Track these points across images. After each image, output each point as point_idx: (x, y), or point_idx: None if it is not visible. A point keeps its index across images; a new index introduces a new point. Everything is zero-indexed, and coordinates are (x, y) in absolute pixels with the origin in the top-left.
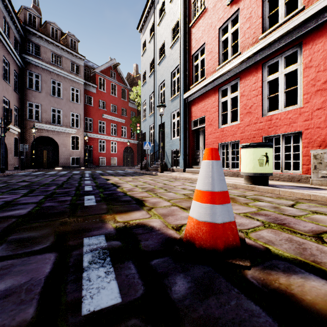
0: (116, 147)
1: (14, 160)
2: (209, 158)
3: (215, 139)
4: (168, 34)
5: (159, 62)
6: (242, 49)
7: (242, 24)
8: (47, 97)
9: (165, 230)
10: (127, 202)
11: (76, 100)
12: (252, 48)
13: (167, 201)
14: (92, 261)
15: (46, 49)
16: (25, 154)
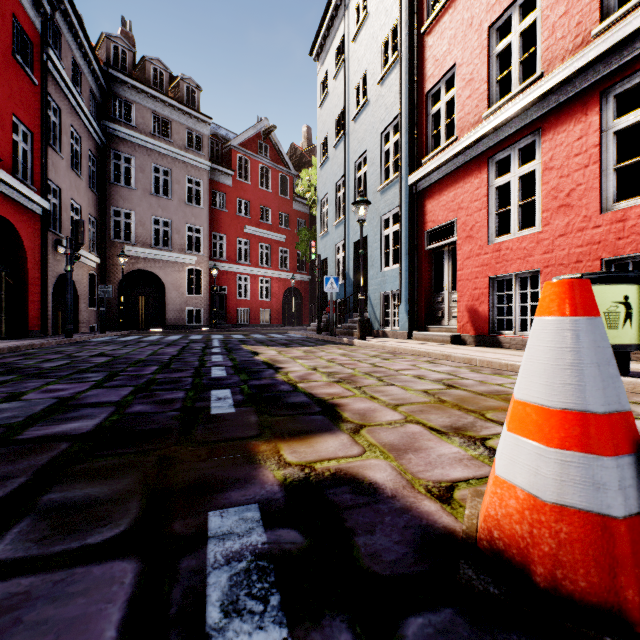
0: (269, 290)
1: (89, 314)
2: (565, 311)
3: (481, 268)
4: (375, 55)
5: (354, 115)
6: (547, 64)
7: (547, 9)
8: (145, 197)
9: (412, 499)
10: (302, 407)
11: (196, 202)
12: (575, 58)
13: (392, 408)
14: (231, 603)
15: (143, 108)
16: (108, 303)
